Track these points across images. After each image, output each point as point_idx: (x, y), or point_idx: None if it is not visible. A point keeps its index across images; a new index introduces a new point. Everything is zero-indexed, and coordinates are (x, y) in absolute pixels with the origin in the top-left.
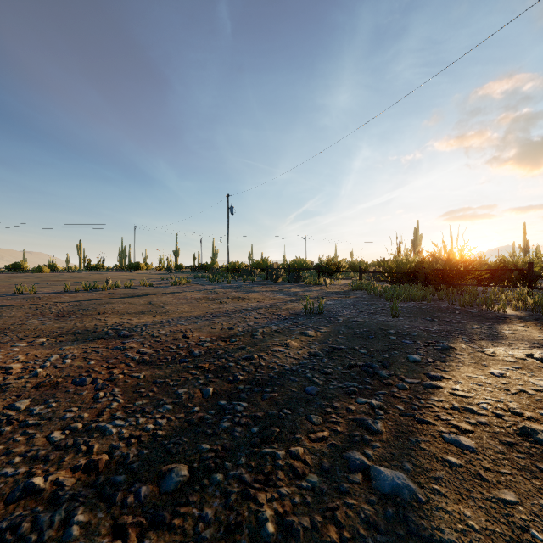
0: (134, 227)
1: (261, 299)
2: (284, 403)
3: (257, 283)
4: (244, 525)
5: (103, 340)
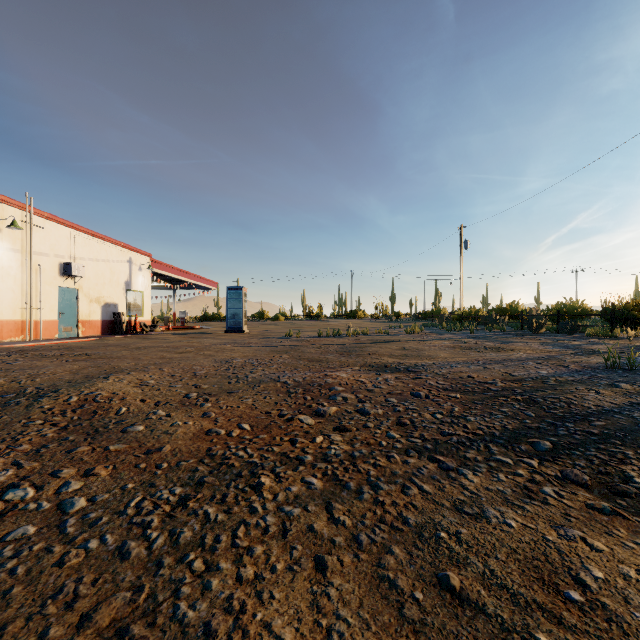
0: (351, 274)
1: (528, 350)
2: (616, 430)
3: (509, 334)
4: (613, 473)
5: (399, 372)
